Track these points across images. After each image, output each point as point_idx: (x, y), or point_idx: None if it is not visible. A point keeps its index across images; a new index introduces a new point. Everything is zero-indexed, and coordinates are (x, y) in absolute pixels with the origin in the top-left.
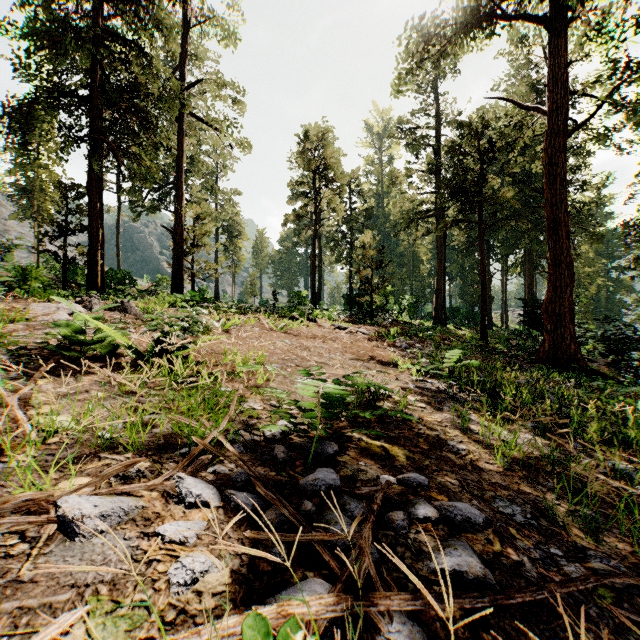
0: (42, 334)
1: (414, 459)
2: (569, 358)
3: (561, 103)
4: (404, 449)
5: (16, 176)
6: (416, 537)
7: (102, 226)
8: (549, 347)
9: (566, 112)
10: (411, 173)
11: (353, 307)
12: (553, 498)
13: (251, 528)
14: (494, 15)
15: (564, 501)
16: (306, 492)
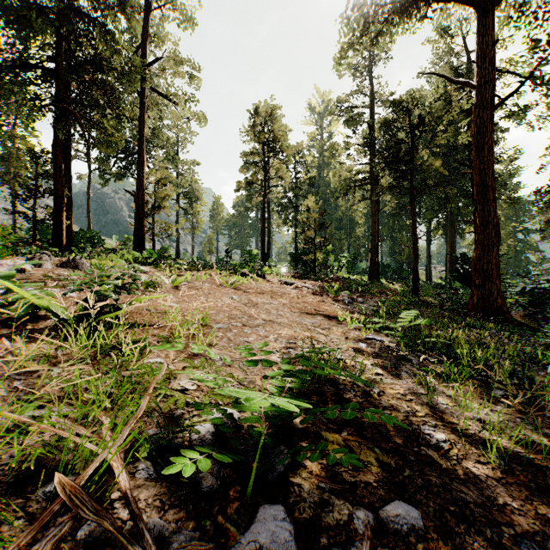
0: None
1: (390, 466)
2: (496, 311)
3: (488, 78)
4: (374, 447)
5: None
6: None
7: (70, 190)
8: (477, 300)
9: (493, 86)
10: (349, 146)
11: (298, 264)
12: None
13: None
14: None
15: None
16: None
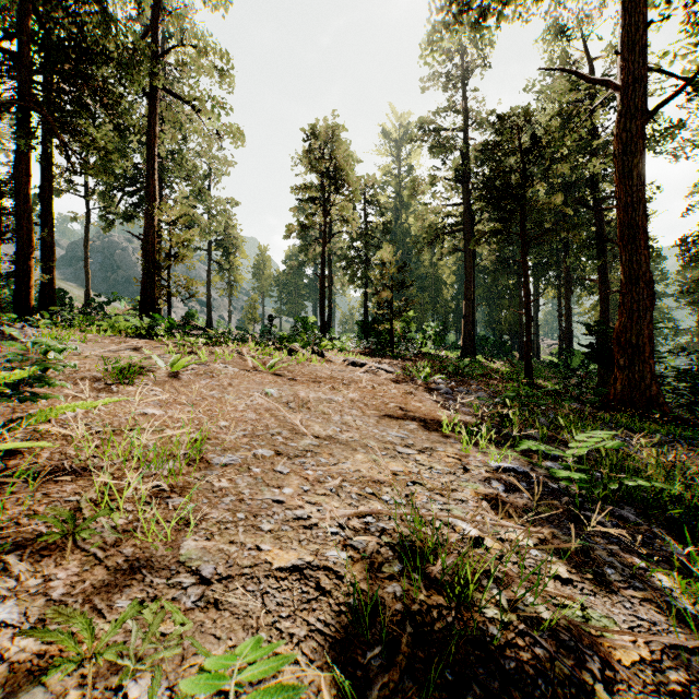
0: None
1: None
2: (649, 402)
3: (638, 75)
4: None
5: None
6: None
7: (52, 232)
8: (623, 388)
9: (644, 87)
10: (436, 181)
11: (369, 336)
12: None
13: None
14: None
15: None
16: None
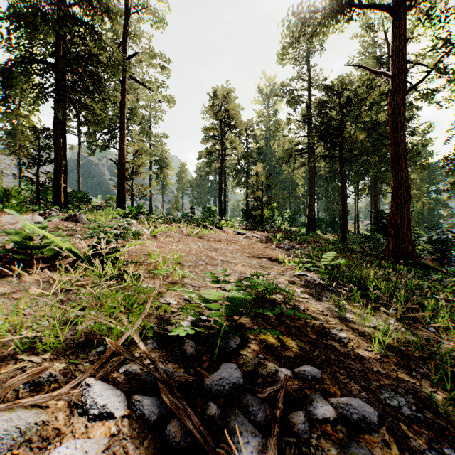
0: (2, 240)
1: (305, 349)
2: (407, 256)
3: (401, 69)
4: (296, 339)
5: (4, 123)
6: (318, 443)
7: (65, 159)
8: (392, 247)
9: (405, 76)
10: (290, 122)
11: (249, 218)
12: (428, 385)
13: (154, 442)
14: (352, 4)
15: (438, 388)
16: (211, 393)
